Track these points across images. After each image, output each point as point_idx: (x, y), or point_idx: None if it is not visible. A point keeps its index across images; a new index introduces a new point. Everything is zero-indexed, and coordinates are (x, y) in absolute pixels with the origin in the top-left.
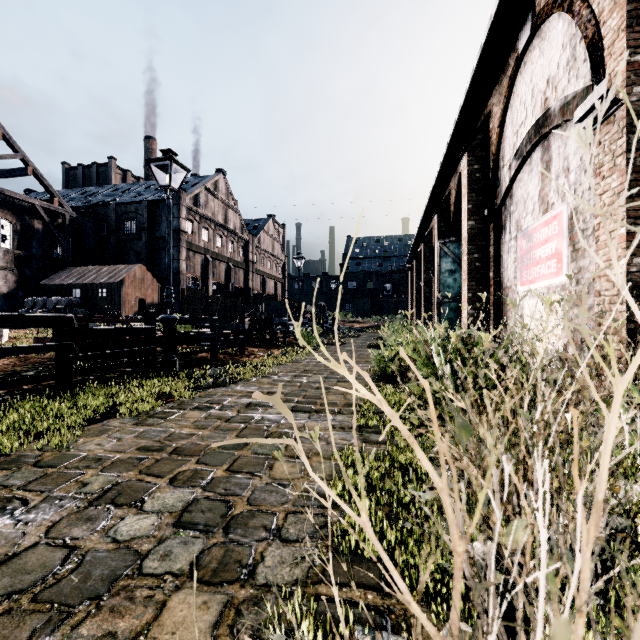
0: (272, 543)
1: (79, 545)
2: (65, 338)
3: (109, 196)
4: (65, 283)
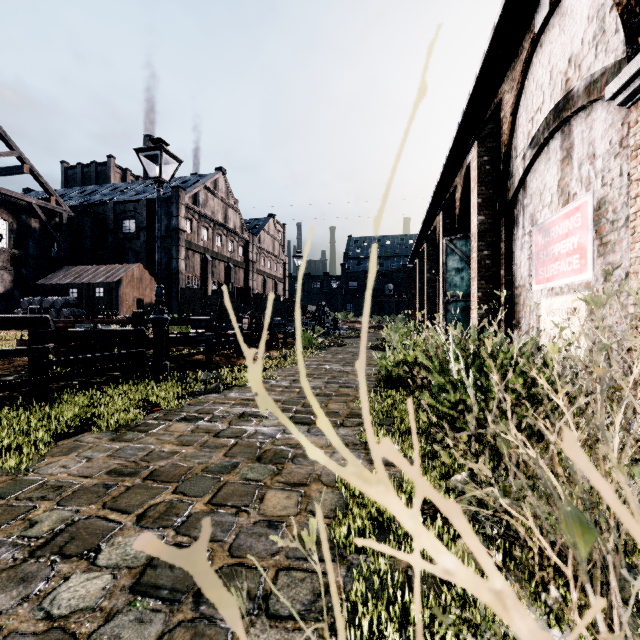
0: (256, 621)
1: None
2: (39, 341)
3: (108, 195)
4: (62, 283)
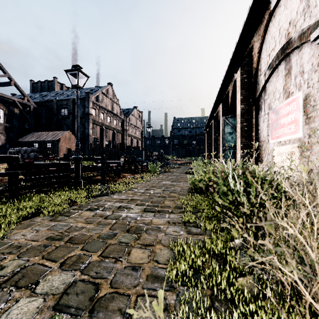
0: None
1: None
2: (14, 169)
3: (53, 96)
4: (30, 140)
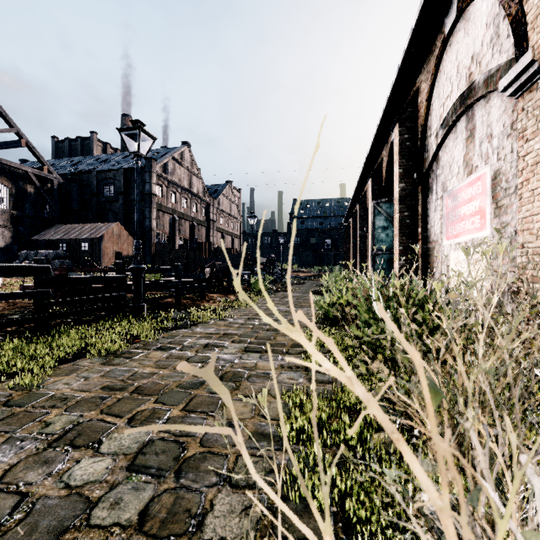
0: (222, 489)
1: (31, 491)
2: (42, 286)
3: (91, 165)
4: (53, 238)
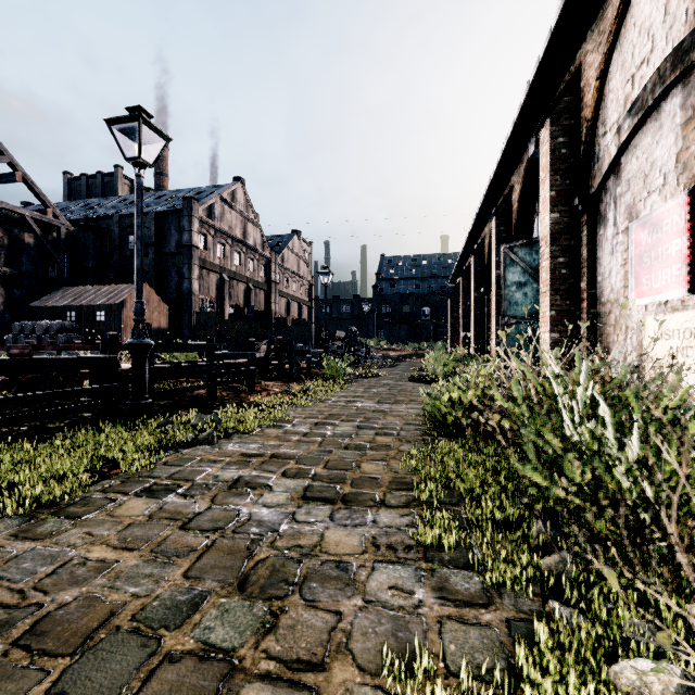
0: None
1: None
2: None
3: (114, 208)
4: (58, 305)
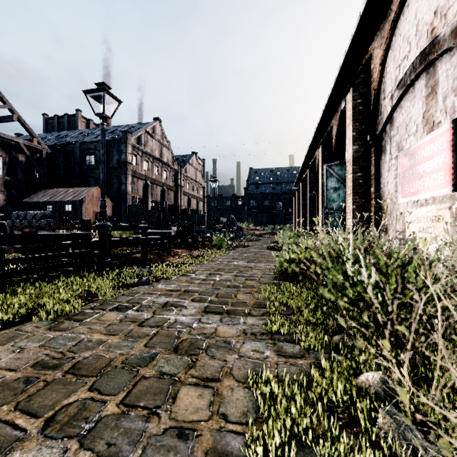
0: None
1: None
2: None
3: (76, 137)
4: (41, 201)
